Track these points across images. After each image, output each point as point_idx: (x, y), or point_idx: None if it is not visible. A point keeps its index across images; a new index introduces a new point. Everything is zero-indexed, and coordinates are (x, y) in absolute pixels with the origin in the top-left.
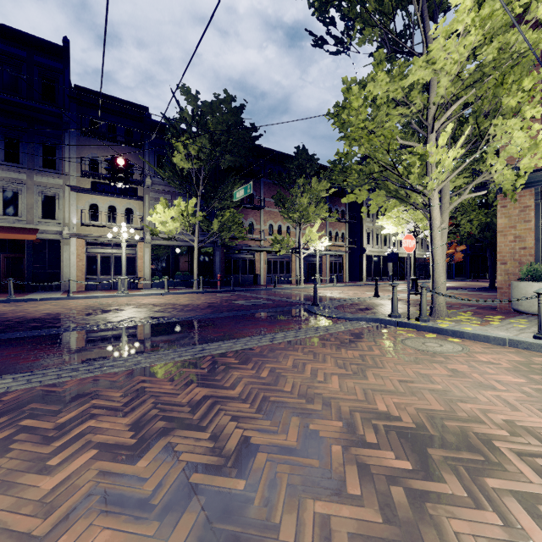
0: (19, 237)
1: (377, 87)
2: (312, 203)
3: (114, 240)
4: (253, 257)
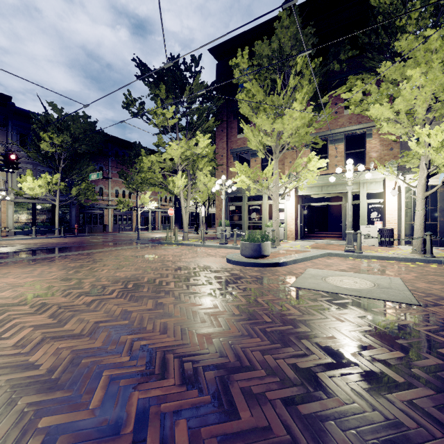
0: None
1: (152, 158)
2: None
3: None
4: (103, 212)
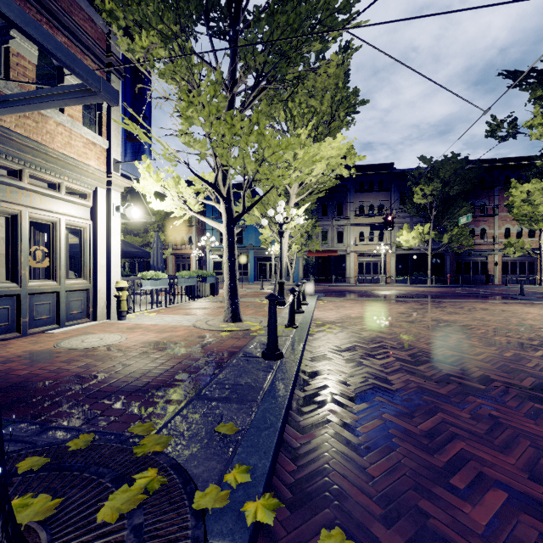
0: (331, 255)
1: (525, 188)
2: None
3: (373, 253)
4: (485, 259)
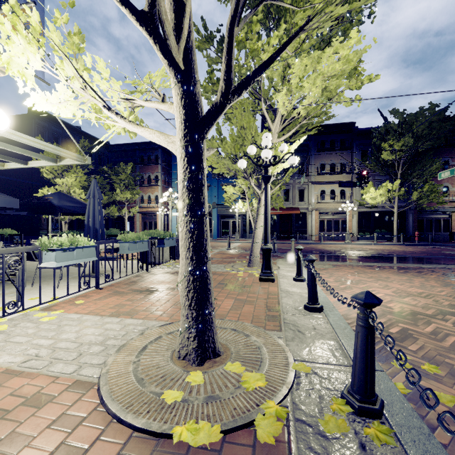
0: (293, 212)
1: None
2: None
3: (334, 210)
4: (448, 216)
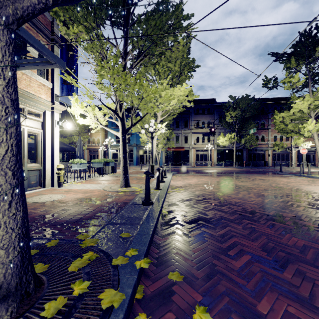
0: (181, 150)
1: (281, 115)
2: (299, 124)
3: (204, 149)
4: (264, 152)
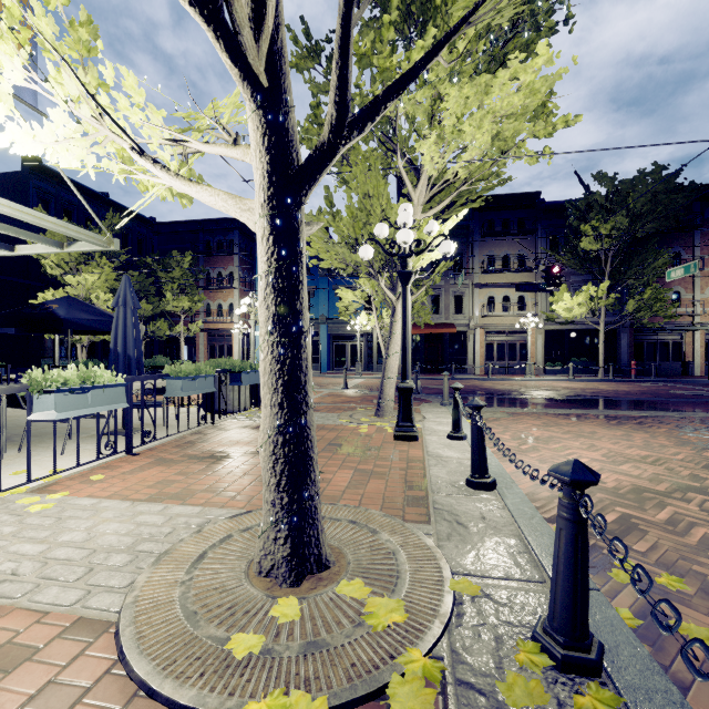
0: (446, 331)
1: None
2: None
3: (508, 328)
4: (680, 338)
